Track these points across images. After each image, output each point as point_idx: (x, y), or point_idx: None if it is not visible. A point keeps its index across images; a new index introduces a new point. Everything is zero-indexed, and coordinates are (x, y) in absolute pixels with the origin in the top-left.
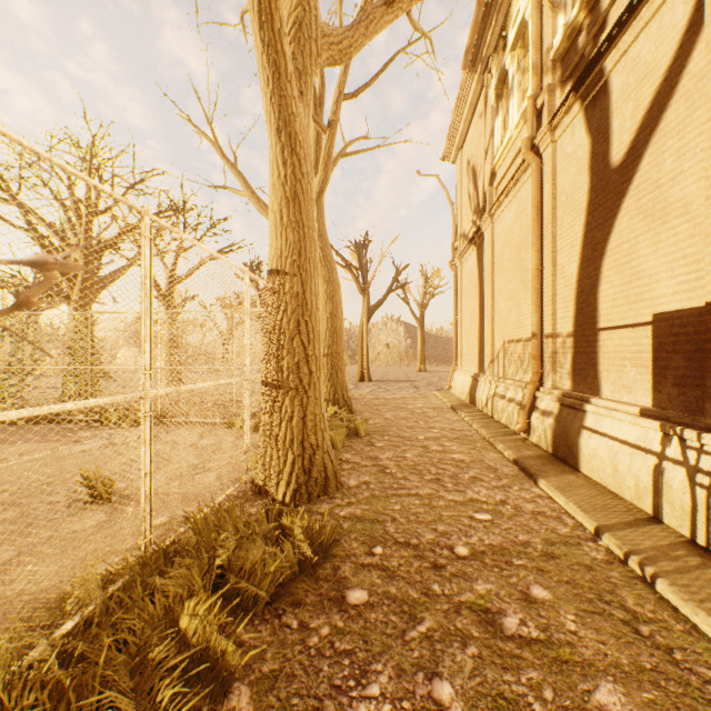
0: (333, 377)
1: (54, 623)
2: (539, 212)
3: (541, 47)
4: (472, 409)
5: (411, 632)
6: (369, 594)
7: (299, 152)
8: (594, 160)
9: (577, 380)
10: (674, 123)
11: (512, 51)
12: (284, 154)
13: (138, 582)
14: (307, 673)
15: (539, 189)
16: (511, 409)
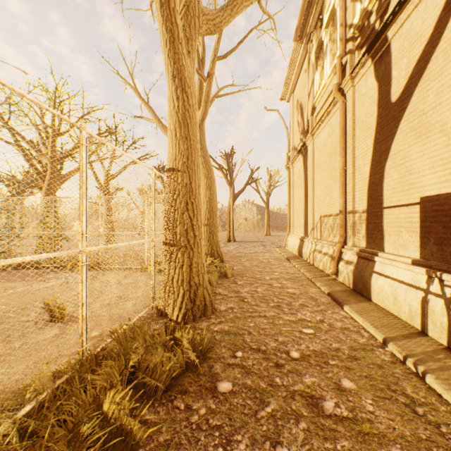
0: (211, 239)
1: (17, 407)
2: (344, 132)
3: (345, 25)
4: (300, 259)
5: (261, 412)
6: (233, 385)
7: (187, 91)
8: (381, 97)
9: (369, 241)
10: (435, 71)
11: (326, 28)
12: (177, 92)
13: (76, 377)
14: (189, 442)
15: (344, 117)
16: (325, 259)
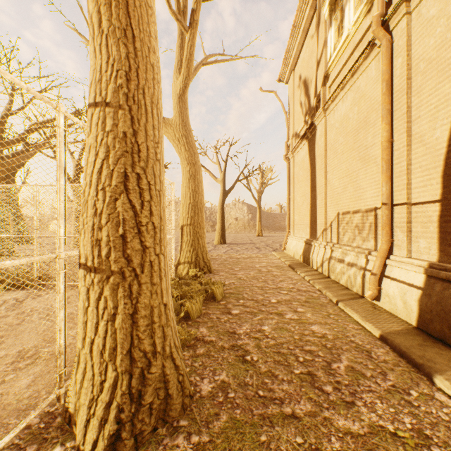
0: (195, 243)
1: None
2: (389, 86)
3: None
4: (308, 268)
5: None
6: None
7: None
8: None
9: (447, 251)
10: None
11: None
12: None
13: None
14: None
15: (389, 64)
16: (353, 273)
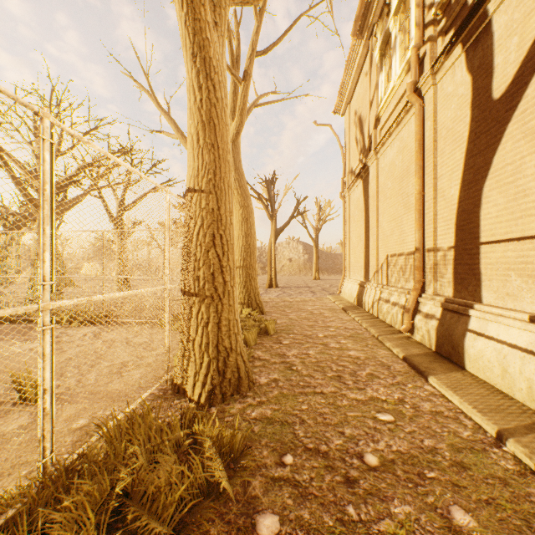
0: (248, 284)
1: None
2: (421, 145)
3: (423, 5)
4: (360, 310)
5: None
6: (281, 522)
7: (213, 78)
8: (476, 94)
9: (458, 288)
10: None
11: (395, 16)
12: (200, 79)
13: (26, 515)
14: None
15: (421, 125)
16: (395, 311)
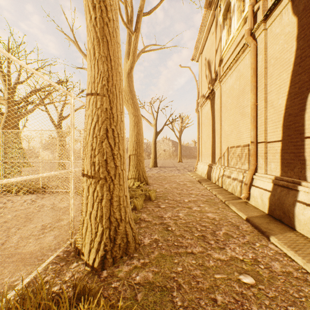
0: (138, 166)
1: None
2: (255, 72)
3: None
4: (209, 182)
5: None
6: None
7: None
8: (301, 29)
9: (285, 169)
10: None
11: None
12: None
13: None
14: None
15: (255, 58)
16: (235, 184)
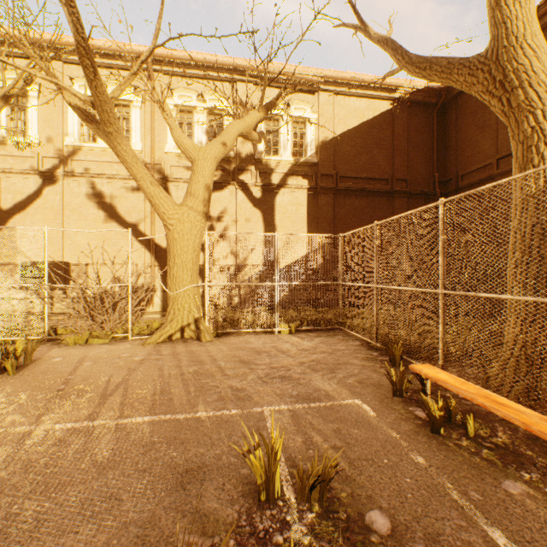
0: None
1: None
2: None
3: None
4: None
5: None
6: None
7: None
8: None
9: None
10: (31, 213)
11: None
12: None
13: None
14: None
15: None
16: None
